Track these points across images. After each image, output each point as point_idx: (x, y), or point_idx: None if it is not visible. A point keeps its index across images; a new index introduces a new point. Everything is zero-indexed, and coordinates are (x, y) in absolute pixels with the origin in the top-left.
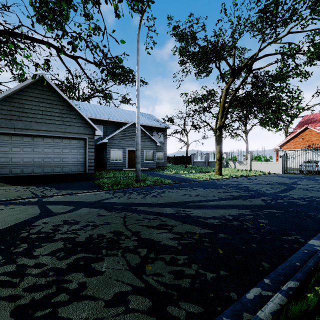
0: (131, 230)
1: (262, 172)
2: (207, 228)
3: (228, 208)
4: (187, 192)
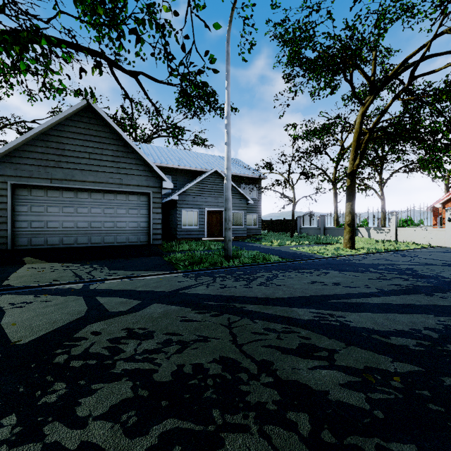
0: (252, 357)
1: (418, 245)
2: (404, 360)
3: (412, 313)
4: (316, 278)
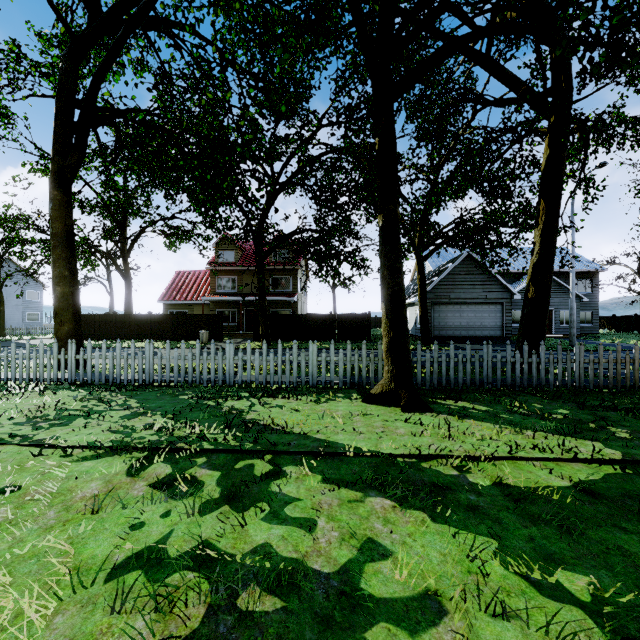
0: None
1: None
2: None
3: None
4: None
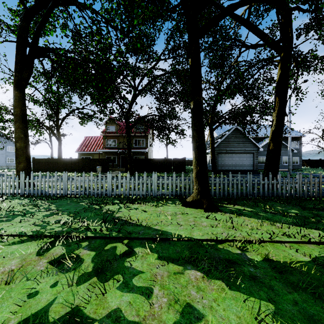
0: None
1: None
2: None
3: None
4: None
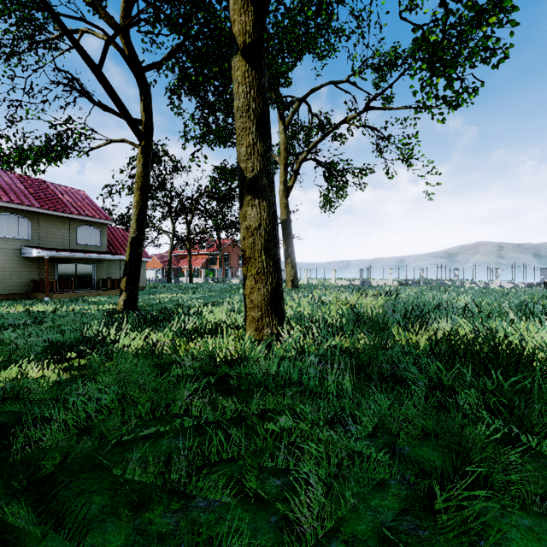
0: None
1: None
2: None
3: None
4: None
